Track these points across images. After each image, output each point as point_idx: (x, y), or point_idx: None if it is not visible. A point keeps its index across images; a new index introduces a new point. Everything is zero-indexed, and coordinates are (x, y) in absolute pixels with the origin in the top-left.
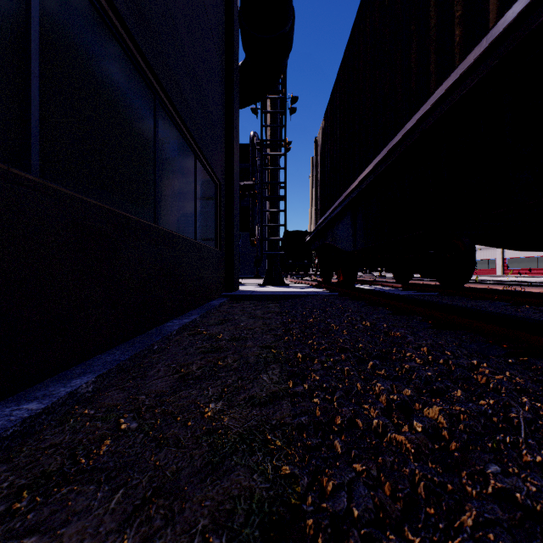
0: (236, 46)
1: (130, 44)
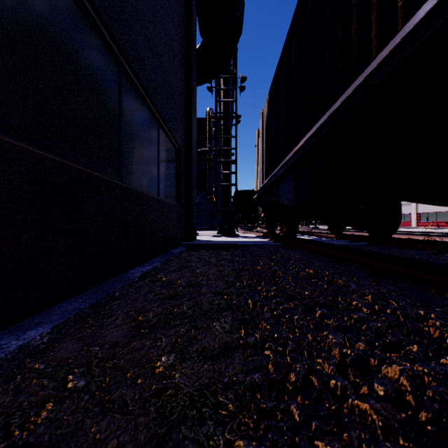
0: (194, 31)
1: (94, 16)
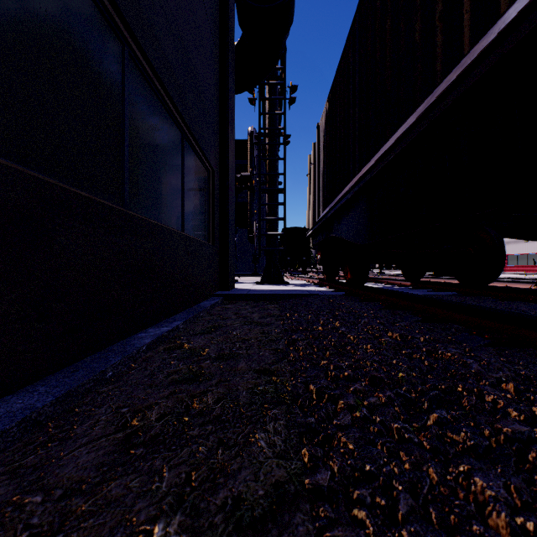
0: (231, 22)
1: None
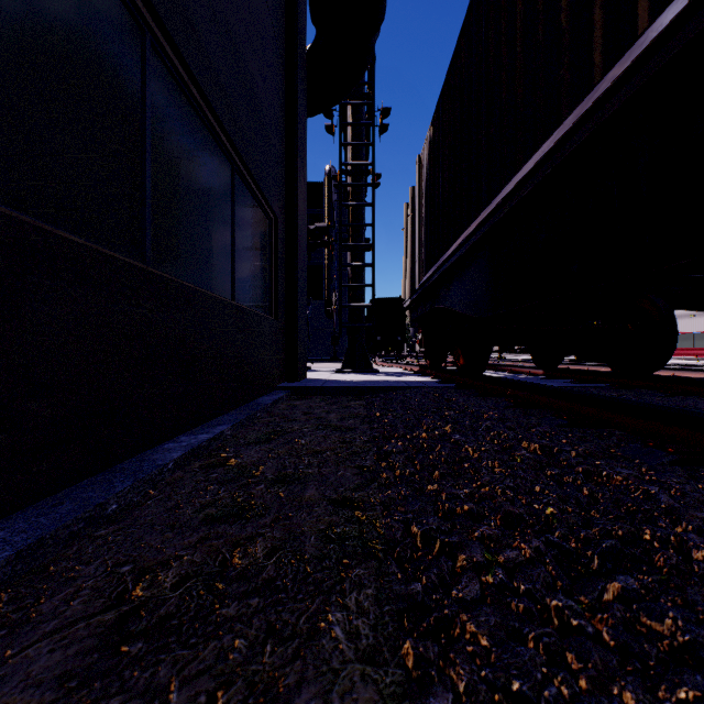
0: (301, 18)
1: None
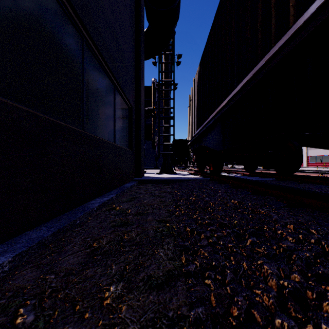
0: (142, 18)
1: None
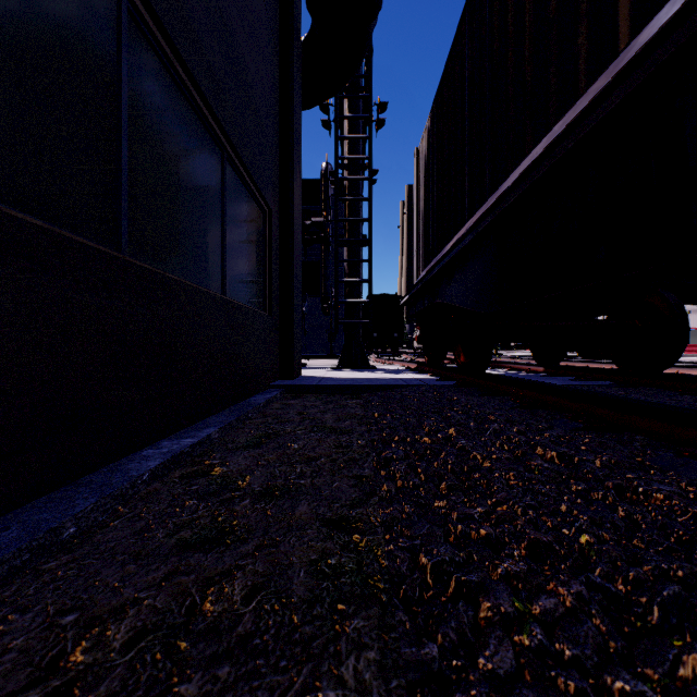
0: (297, 7)
1: None
